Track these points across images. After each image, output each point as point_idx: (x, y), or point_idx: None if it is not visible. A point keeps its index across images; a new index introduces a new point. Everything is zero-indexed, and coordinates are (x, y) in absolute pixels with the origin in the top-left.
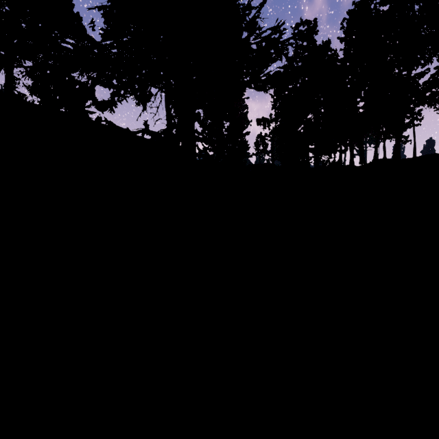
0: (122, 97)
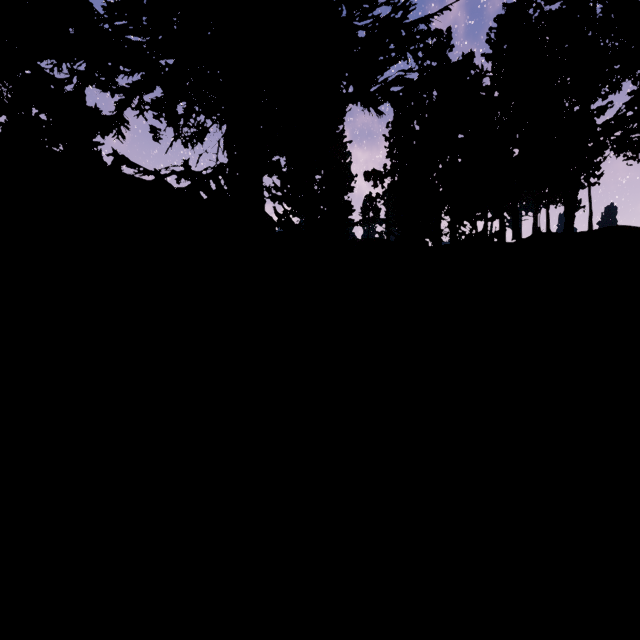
0: (136, 109)
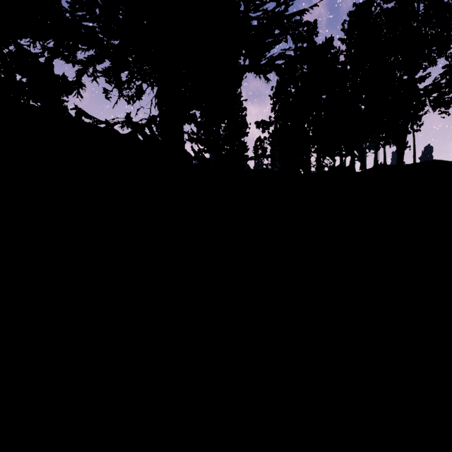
0: (91, 76)
